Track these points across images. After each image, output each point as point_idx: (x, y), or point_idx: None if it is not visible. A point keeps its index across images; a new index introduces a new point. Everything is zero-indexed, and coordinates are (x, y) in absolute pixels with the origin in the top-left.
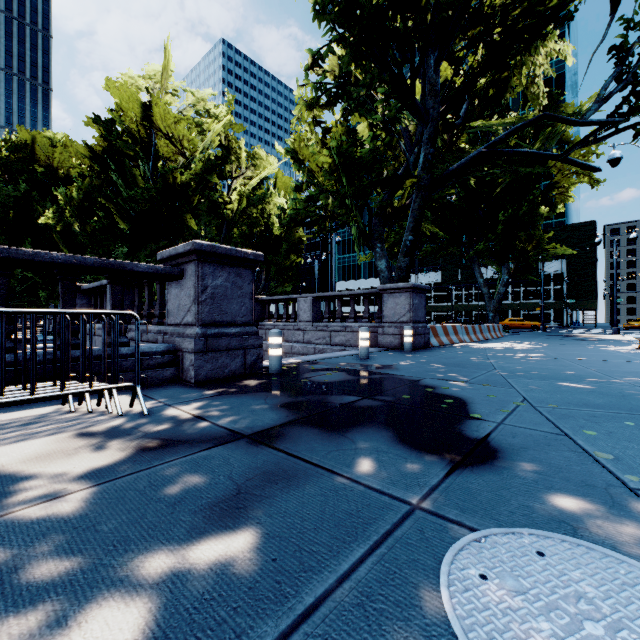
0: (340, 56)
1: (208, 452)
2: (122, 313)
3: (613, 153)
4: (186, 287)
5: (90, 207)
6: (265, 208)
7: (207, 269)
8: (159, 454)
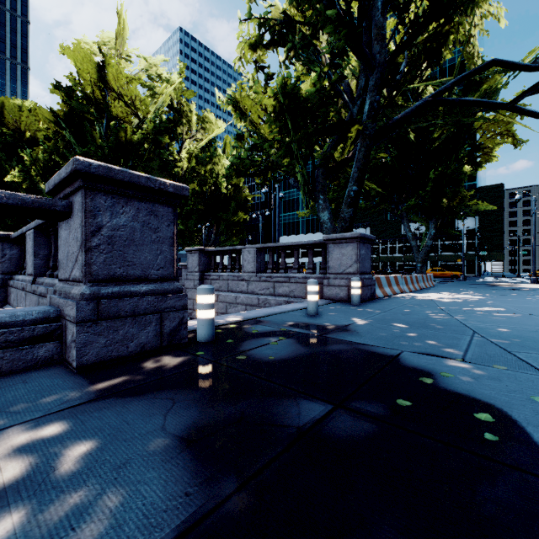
0: (283, 10)
1: None
2: None
3: None
4: (74, 227)
5: (54, 167)
6: (214, 168)
7: (101, 201)
8: None
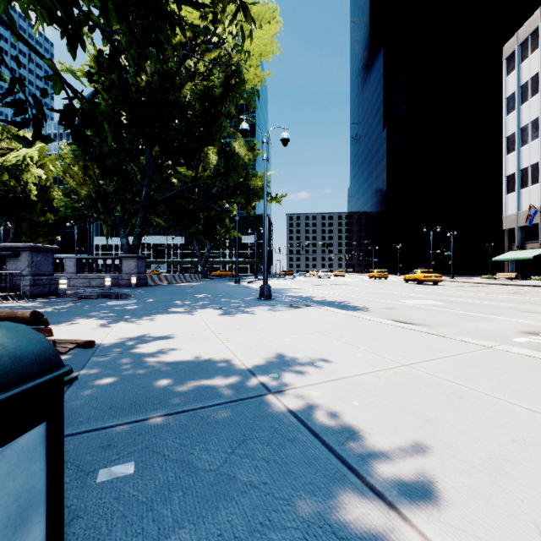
0: None
1: (61, 302)
2: (18, 272)
3: (226, 205)
4: (22, 260)
5: None
6: (22, 177)
7: (34, 254)
8: (48, 303)
